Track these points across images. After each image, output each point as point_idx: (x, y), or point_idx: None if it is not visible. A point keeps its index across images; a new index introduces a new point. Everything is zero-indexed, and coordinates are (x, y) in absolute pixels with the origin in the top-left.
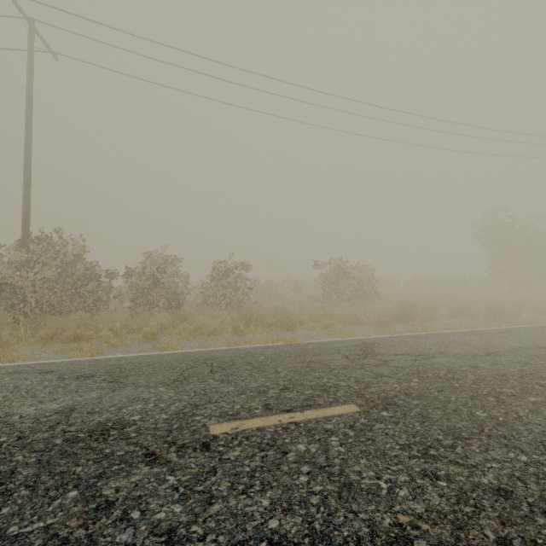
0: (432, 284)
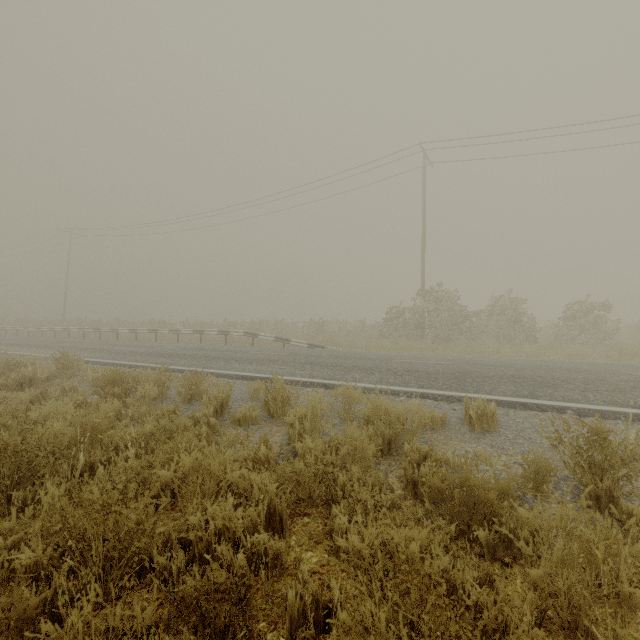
0: None
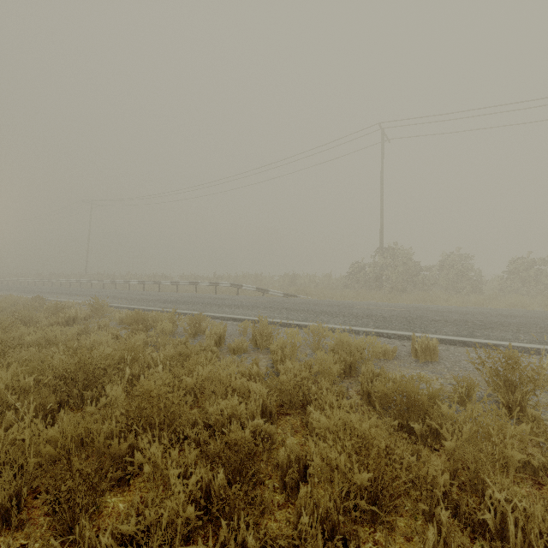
0: None
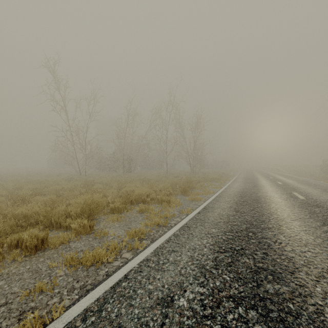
0: None
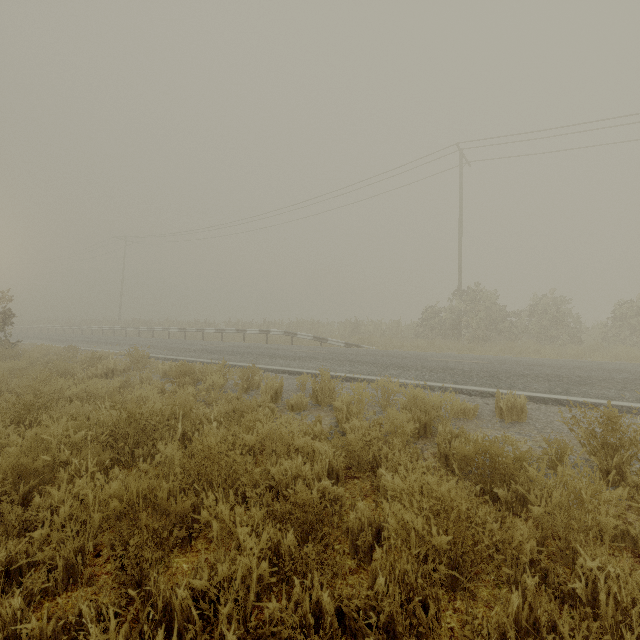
0: None
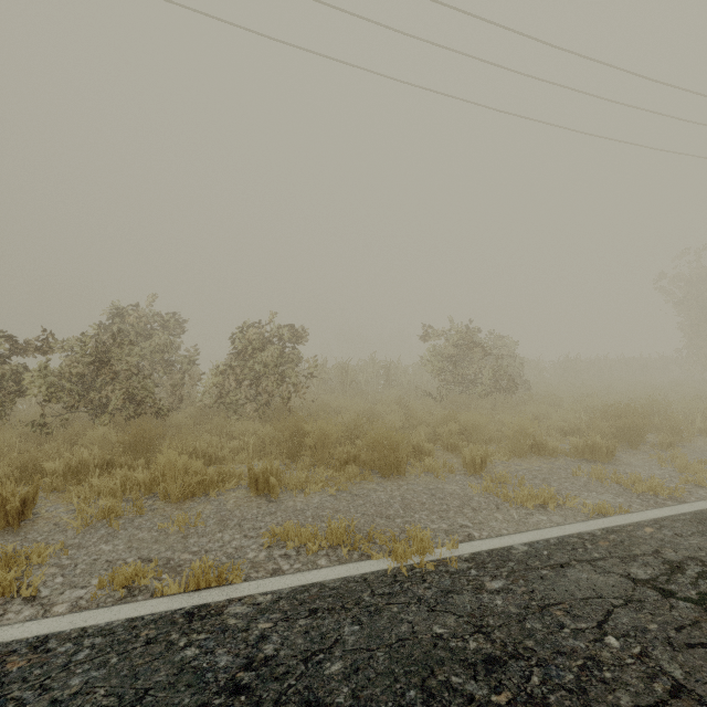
0: (594, 367)
